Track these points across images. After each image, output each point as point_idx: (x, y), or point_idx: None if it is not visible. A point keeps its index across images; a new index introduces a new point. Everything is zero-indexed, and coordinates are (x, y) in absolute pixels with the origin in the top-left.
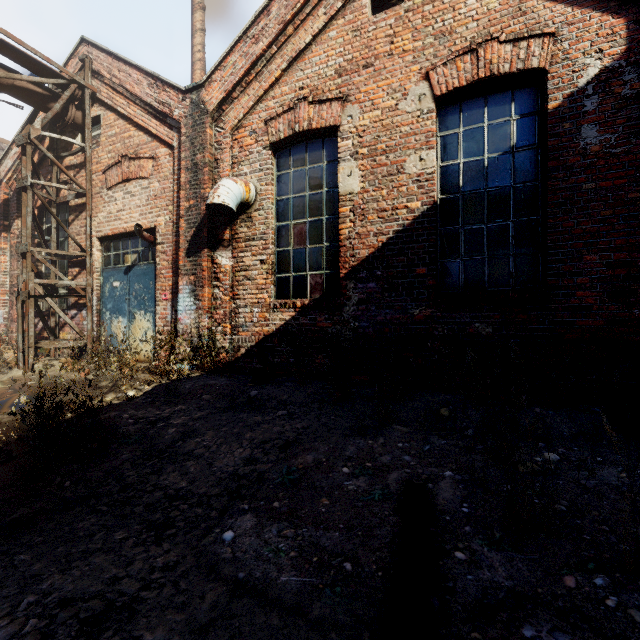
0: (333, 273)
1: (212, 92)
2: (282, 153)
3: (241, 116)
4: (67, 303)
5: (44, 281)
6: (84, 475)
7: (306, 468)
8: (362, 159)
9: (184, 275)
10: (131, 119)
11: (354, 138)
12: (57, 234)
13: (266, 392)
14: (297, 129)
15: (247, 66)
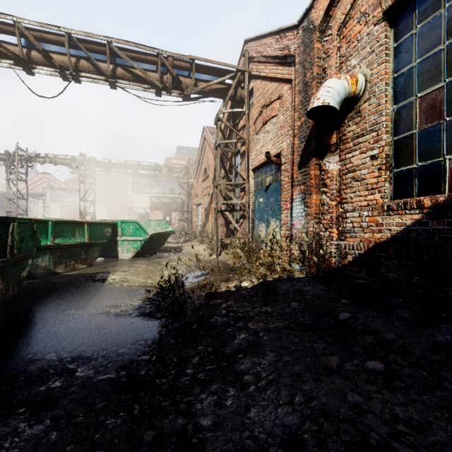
0: None
1: (319, 6)
2: (401, 15)
3: (348, 8)
4: (239, 215)
5: (225, 202)
6: (166, 355)
7: None
8: None
9: (296, 186)
10: (267, 76)
11: None
12: (235, 172)
13: (361, 319)
14: None
15: None
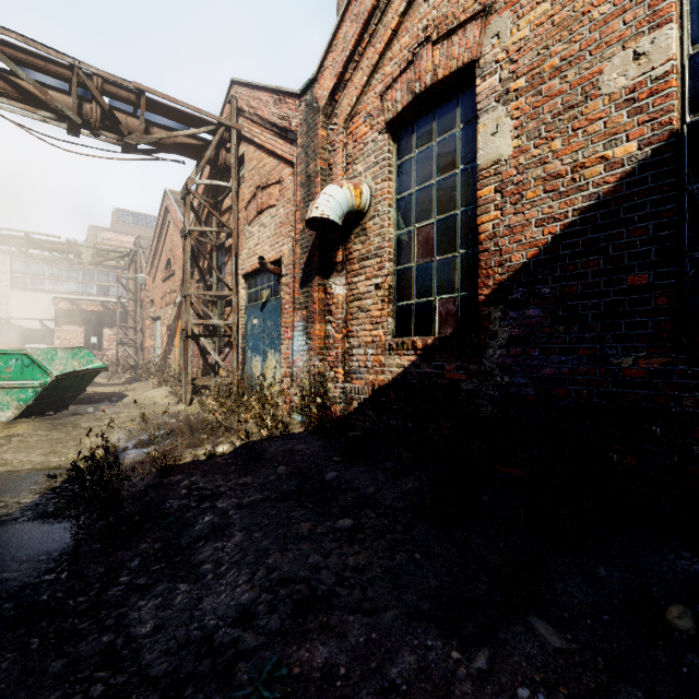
0: (471, 295)
1: (324, 83)
2: (403, 133)
3: (354, 100)
4: (224, 341)
5: (199, 322)
6: (87, 566)
7: (301, 680)
8: (516, 99)
9: (298, 310)
10: (263, 146)
11: (502, 69)
12: (217, 276)
13: (348, 476)
14: (417, 89)
15: (358, 31)
